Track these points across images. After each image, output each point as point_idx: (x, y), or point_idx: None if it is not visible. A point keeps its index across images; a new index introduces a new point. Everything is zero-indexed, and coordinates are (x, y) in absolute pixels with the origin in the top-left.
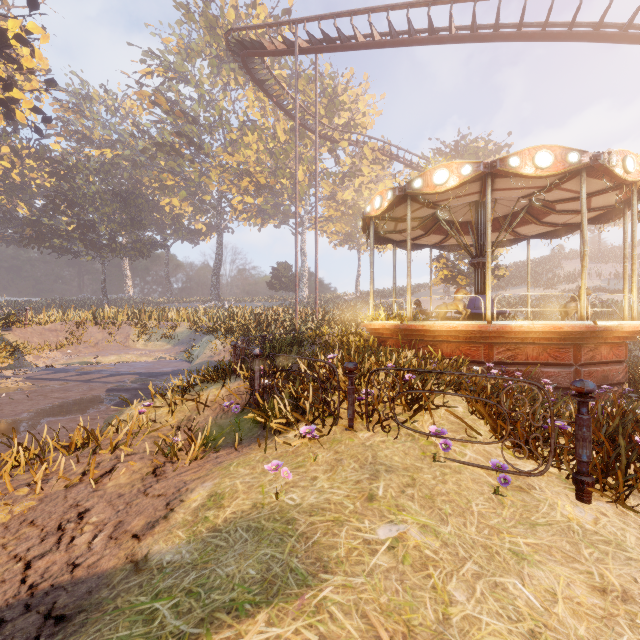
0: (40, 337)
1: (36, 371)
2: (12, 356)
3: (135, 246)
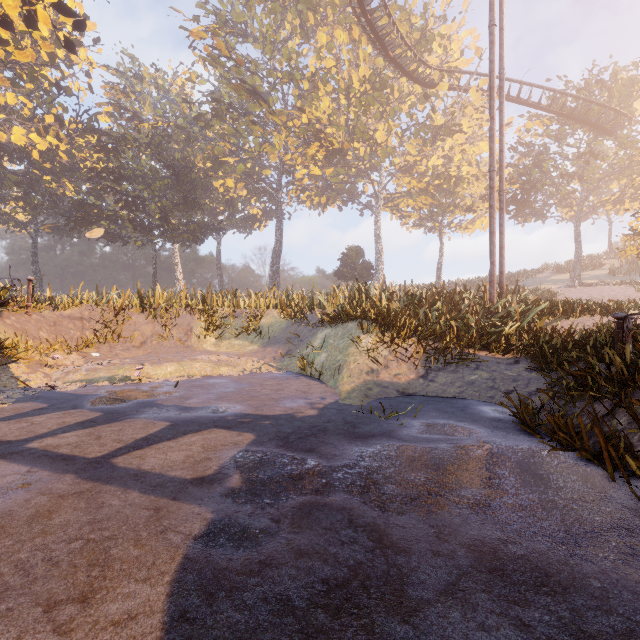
0: (52, 329)
1: (5, 403)
2: None
3: (188, 228)
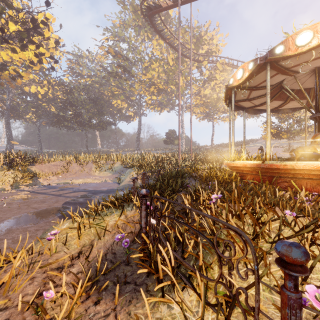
0: (48, 169)
1: (40, 187)
2: (31, 179)
3: (100, 124)
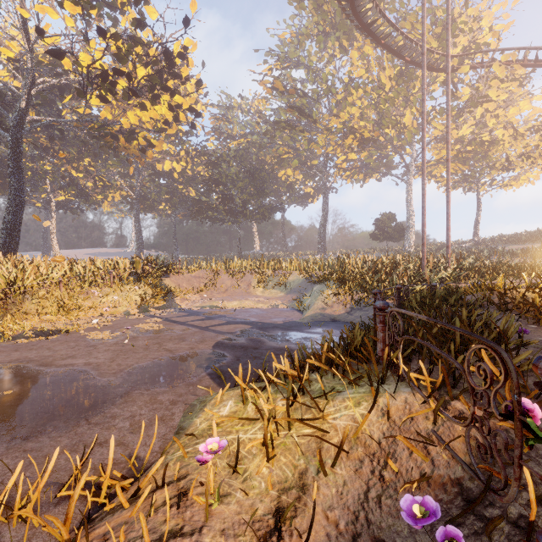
0: (188, 283)
1: (176, 312)
2: (165, 298)
3: (259, 211)
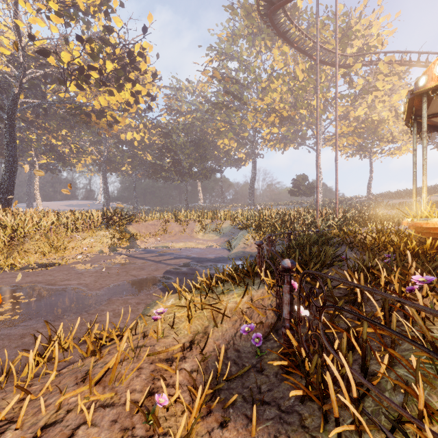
0: (146, 229)
1: (137, 251)
2: (128, 240)
3: (202, 172)
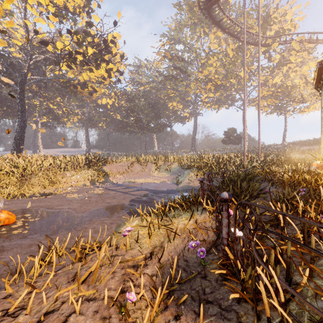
0: (116, 169)
1: (110, 185)
2: (104, 177)
3: (157, 127)
